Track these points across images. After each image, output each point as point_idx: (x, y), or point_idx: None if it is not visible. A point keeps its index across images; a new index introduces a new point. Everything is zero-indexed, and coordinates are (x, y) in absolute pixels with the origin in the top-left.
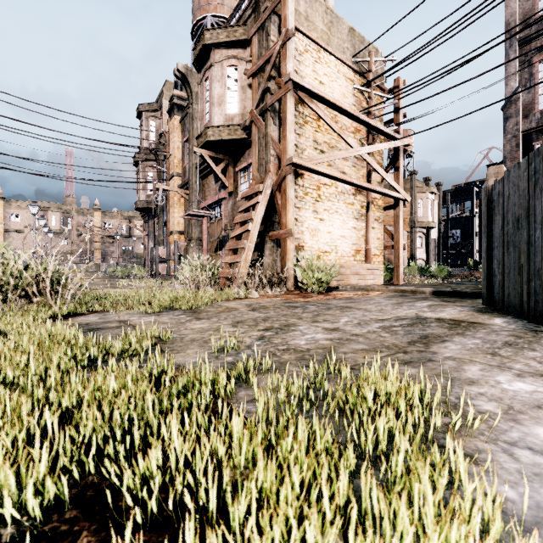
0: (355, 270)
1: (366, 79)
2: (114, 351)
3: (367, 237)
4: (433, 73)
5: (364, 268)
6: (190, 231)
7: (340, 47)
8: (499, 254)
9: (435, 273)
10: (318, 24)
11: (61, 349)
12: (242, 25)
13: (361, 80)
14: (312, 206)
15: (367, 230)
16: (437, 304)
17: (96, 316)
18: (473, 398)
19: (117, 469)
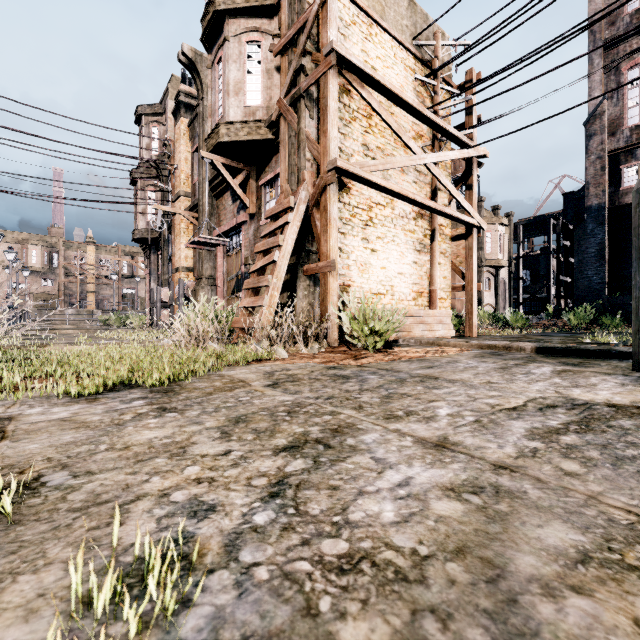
0: (419, 317)
1: (431, 67)
2: None
3: (432, 275)
4: (519, 59)
5: (430, 315)
6: (200, 266)
7: (398, 24)
8: None
9: (510, 322)
10: None
11: None
12: None
13: (423, 70)
14: (362, 232)
15: (432, 265)
16: (563, 369)
17: None
18: None
19: None
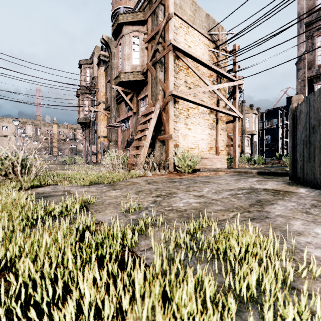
0: (209, 159)
1: (216, 44)
2: (55, 212)
3: (217, 140)
4: (256, 41)
5: (215, 158)
6: (110, 136)
7: (201, 25)
8: (300, 149)
9: (256, 161)
10: (187, 11)
11: (17, 211)
12: (141, 11)
13: (213, 45)
14: (184, 121)
15: (217, 135)
16: (261, 179)
17: (49, 187)
18: (304, 246)
19: (38, 320)
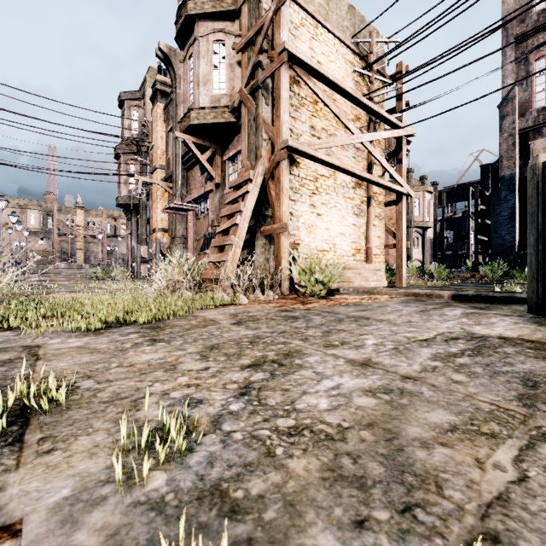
0: (356, 270)
1: (368, 61)
2: None
3: (368, 235)
4: (441, 54)
5: (366, 268)
6: (174, 228)
7: (339, 25)
8: None
9: (435, 274)
10: None
11: None
12: None
13: (361, 63)
14: (309, 199)
15: (368, 227)
16: (471, 312)
17: (2, 336)
18: None
19: None
